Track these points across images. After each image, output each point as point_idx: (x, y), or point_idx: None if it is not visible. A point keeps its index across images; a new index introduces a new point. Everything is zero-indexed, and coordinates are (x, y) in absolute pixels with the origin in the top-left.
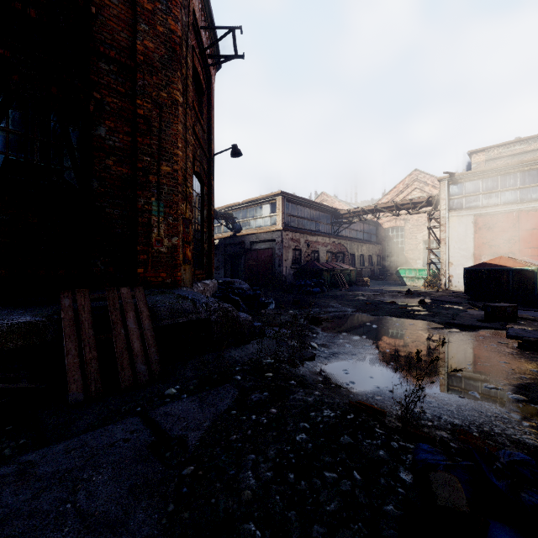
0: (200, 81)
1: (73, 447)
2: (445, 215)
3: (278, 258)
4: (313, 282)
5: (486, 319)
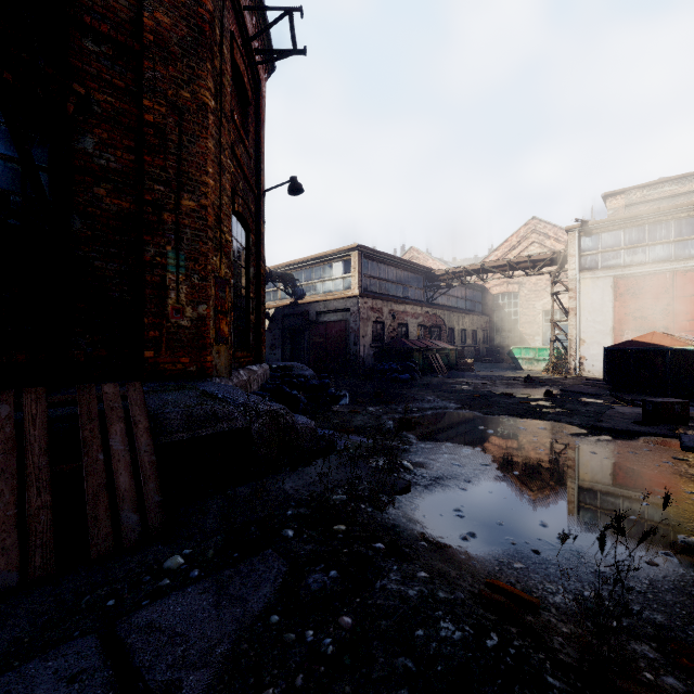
0: (244, 86)
1: None
2: (574, 277)
3: (354, 334)
4: (400, 365)
5: (645, 420)
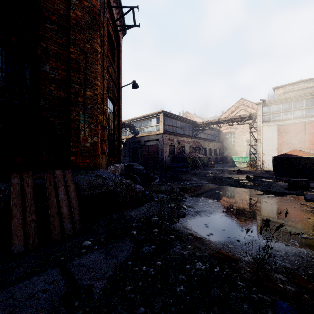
0: (112, 41)
1: (0, 299)
2: (260, 125)
3: (161, 150)
4: (181, 164)
5: (289, 188)
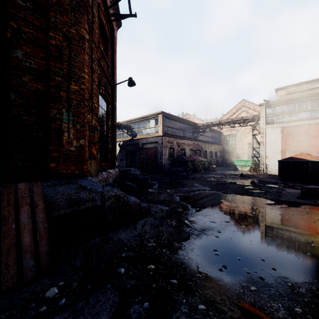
0: (105, 31)
1: None
2: (263, 127)
3: (160, 153)
4: (181, 168)
5: (302, 196)
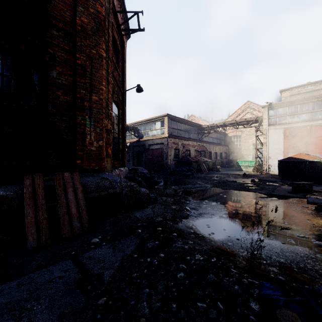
0: (117, 45)
1: (23, 283)
2: (266, 128)
3: (165, 154)
4: (186, 168)
5: (293, 191)
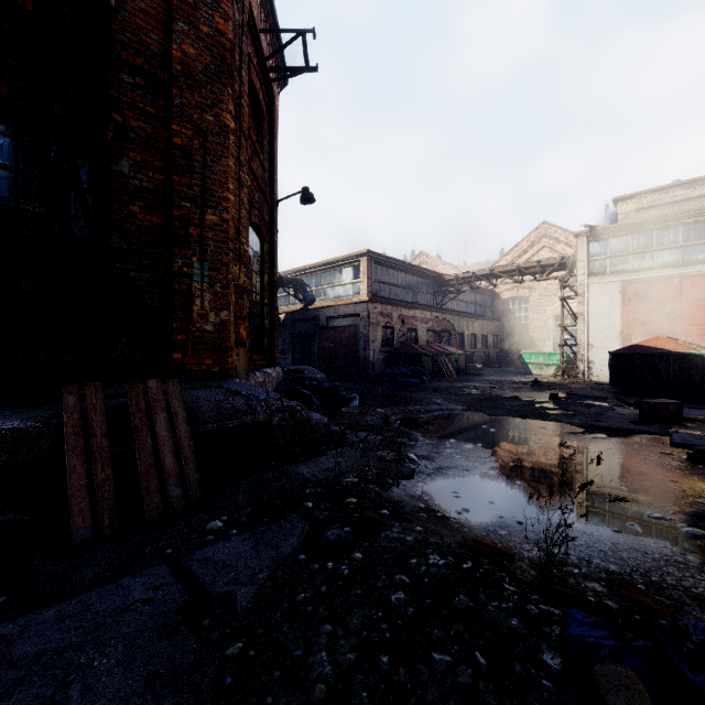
0: (259, 102)
1: (69, 613)
2: (583, 282)
3: (363, 338)
4: (409, 370)
5: (641, 420)
